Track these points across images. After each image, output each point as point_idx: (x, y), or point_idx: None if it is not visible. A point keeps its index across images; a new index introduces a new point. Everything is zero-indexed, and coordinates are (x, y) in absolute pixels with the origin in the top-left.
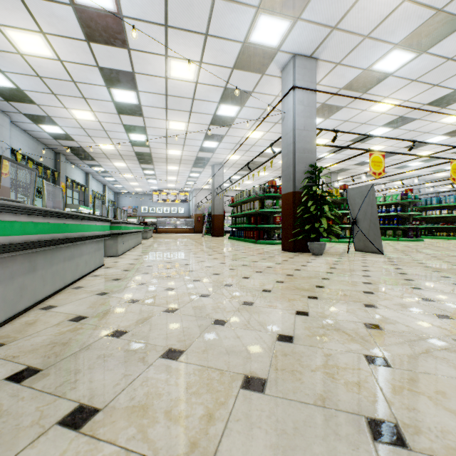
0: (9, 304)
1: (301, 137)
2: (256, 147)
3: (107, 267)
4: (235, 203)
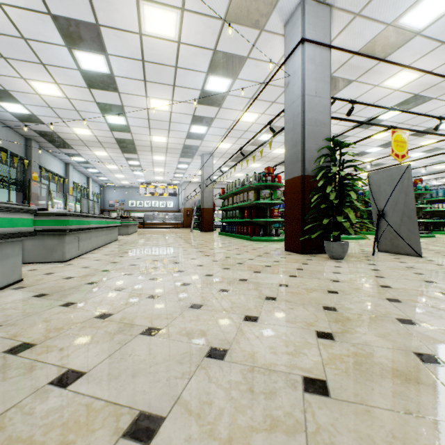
0: None
1: (312, 106)
2: (249, 133)
3: (19, 286)
4: (226, 195)
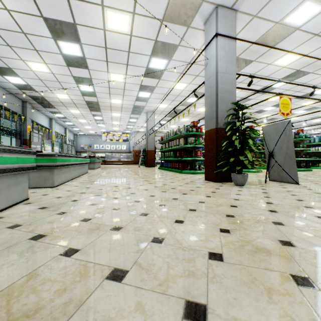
0: None
1: (223, 80)
2: (180, 97)
3: (28, 203)
4: (164, 141)
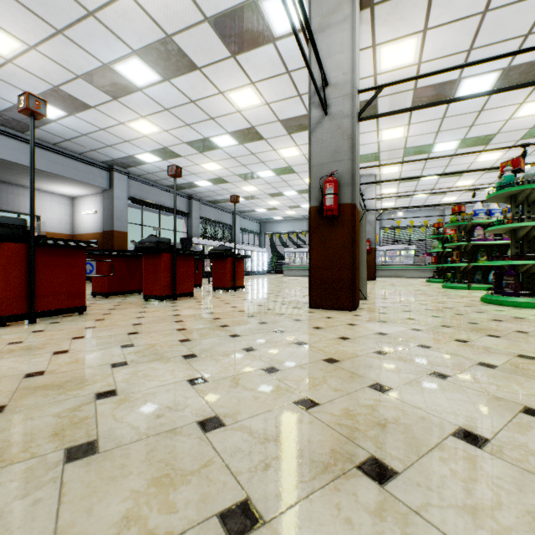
0: None
1: None
2: None
3: None
4: None
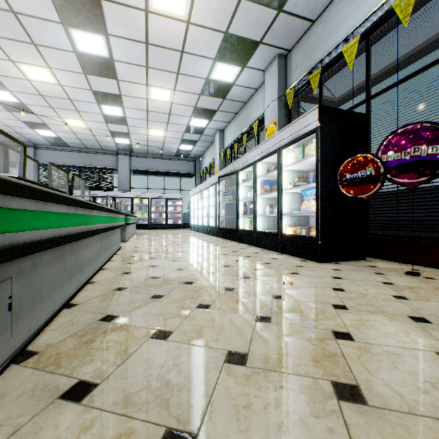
0: None
1: None
2: None
3: None
4: None
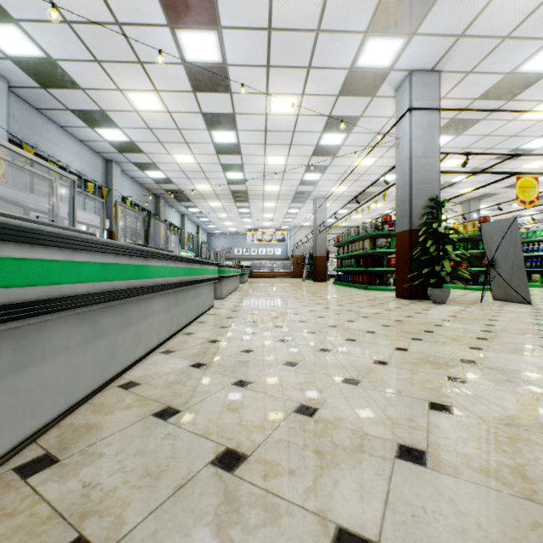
0: (168, 327)
1: (420, 166)
2: (366, 175)
3: (217, 308)
4: (341, 243)
